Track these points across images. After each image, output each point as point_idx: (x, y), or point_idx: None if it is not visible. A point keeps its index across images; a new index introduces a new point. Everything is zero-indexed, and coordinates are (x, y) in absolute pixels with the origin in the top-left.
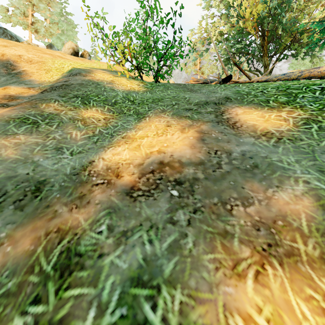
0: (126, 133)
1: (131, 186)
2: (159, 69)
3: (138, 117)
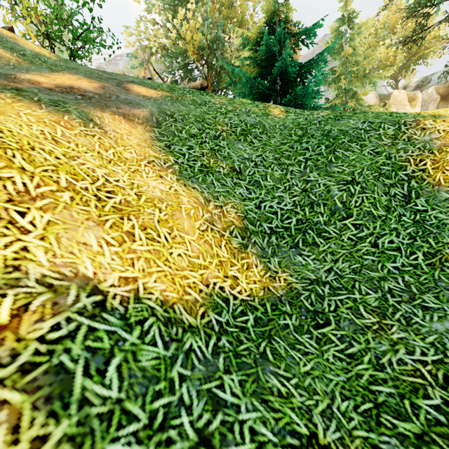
0: (41, 73)
1: (50, 88)
2: (76, 49)
3: (52, 70)
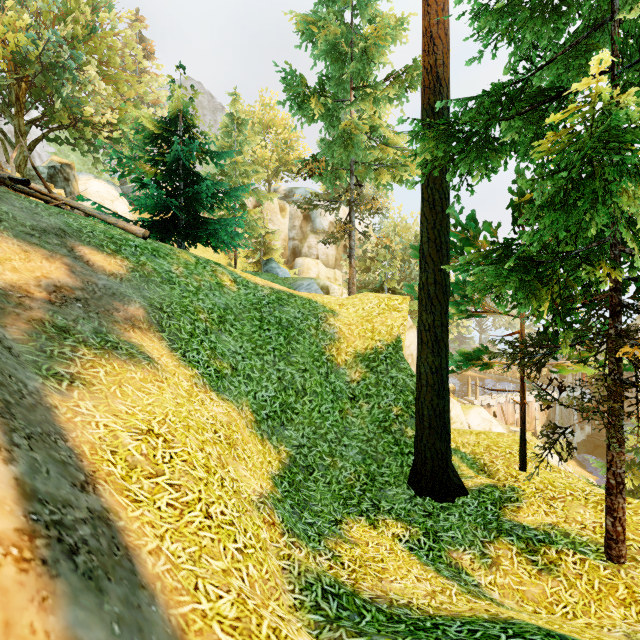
0: None
1: (49, 300)
2: None
3: None
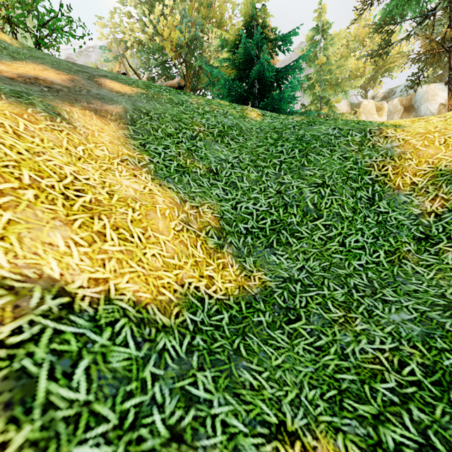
0: (1, 60)
1: (12, 78)
2: (42, 37)
3: (13, 58)
